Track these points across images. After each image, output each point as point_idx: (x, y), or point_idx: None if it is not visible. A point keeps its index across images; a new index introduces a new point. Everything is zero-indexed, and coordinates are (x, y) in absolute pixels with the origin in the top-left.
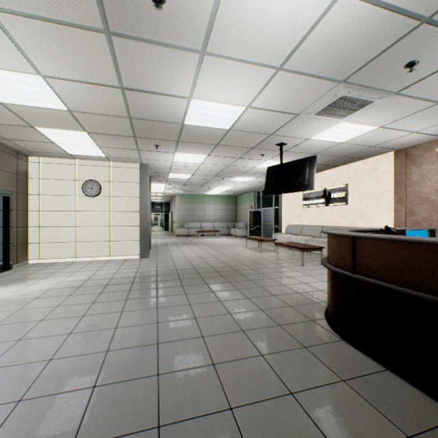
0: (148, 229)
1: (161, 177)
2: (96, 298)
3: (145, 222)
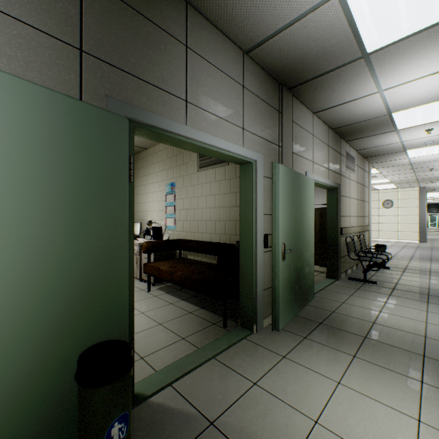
0: (425, 226)
1: (435, 190)
2: (402, 248)
3: (422, 222)
